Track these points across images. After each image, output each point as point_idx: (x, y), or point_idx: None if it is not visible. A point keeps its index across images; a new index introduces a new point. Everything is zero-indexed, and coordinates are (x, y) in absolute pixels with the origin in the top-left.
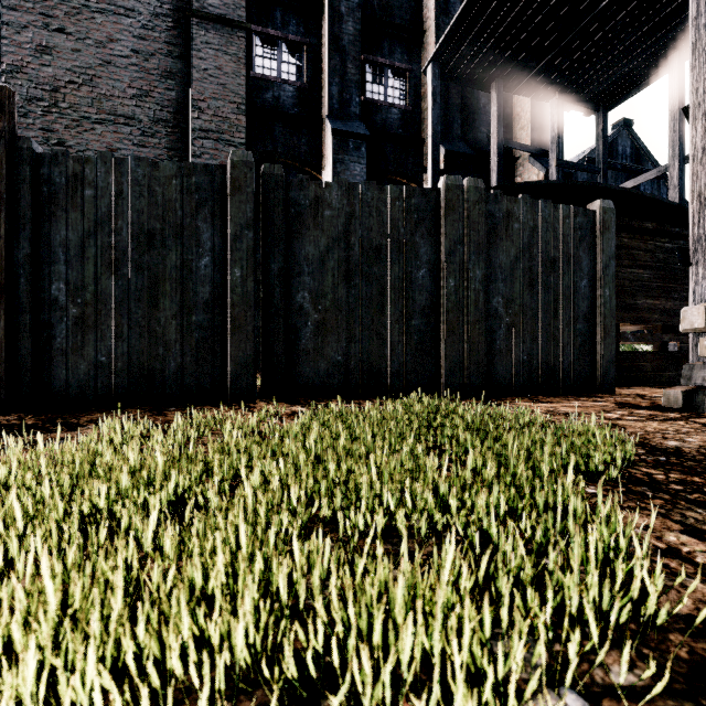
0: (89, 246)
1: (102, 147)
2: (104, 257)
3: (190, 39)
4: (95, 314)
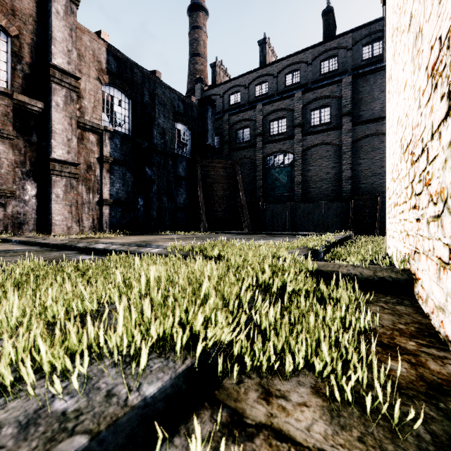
0: None
1: (372, 181)
2: None
3: None
4: None
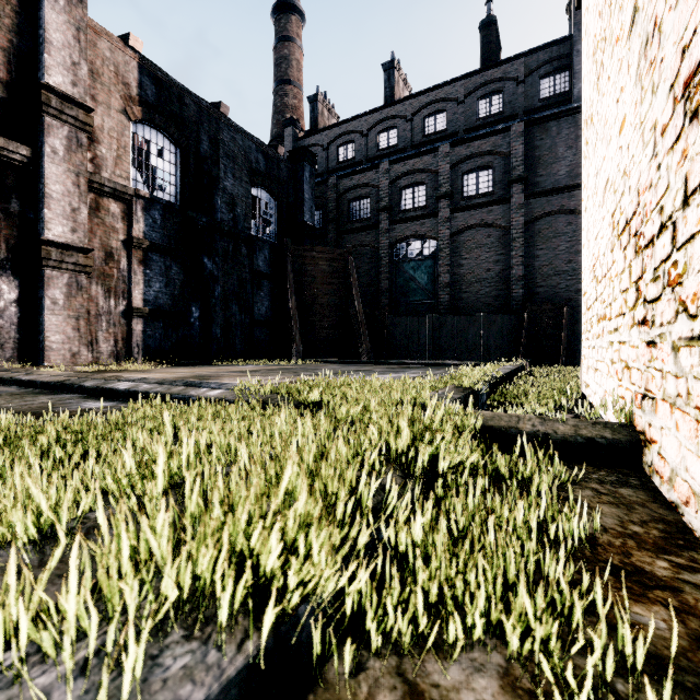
0: None
1: (555, 284)
2: None
3: None
4: None
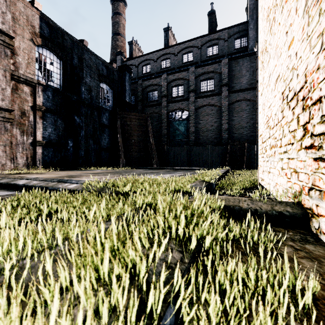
0: (254, 154)
1: (241, 132)
2: (256, 155)
3: (255, 111)
4: (255, 161)
